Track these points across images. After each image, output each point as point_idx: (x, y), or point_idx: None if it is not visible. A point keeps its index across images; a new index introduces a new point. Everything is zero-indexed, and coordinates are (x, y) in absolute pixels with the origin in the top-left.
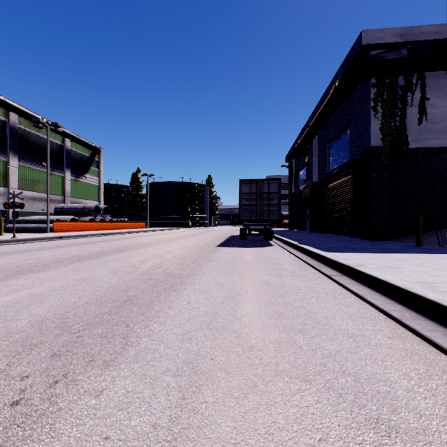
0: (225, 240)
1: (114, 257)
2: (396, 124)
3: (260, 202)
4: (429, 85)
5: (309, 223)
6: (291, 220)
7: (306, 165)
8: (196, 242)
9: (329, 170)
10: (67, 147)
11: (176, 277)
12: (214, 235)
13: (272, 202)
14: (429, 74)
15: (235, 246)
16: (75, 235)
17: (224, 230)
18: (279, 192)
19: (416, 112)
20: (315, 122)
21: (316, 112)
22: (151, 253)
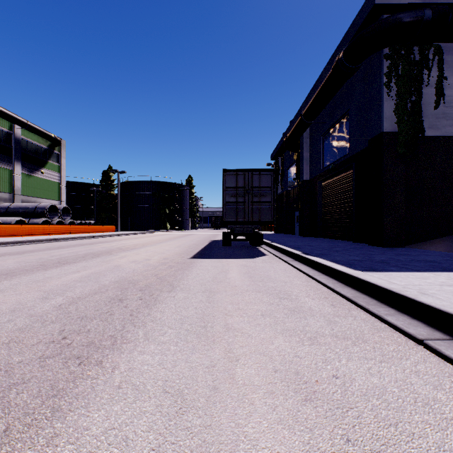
0: (205, 247)
1: (12, 283)
2: (413, 105)
3: (248, 198)
4: (447, 62)
5: (298, 226)
6: (277, 223)
7: (296, 161)
8: (167, 249)
9: (323, 166)
10: (16, 135)
11: (70, 358)
12: (193, 239)
13: (263, 199)
14: (447, 49)
15: (217, 256)
16: (8, 242)
17: (205, 234)
18: (272, 186)
19: (433, 93)
20: (309, 109)
21: (310, 99)
22: (87, 271)
